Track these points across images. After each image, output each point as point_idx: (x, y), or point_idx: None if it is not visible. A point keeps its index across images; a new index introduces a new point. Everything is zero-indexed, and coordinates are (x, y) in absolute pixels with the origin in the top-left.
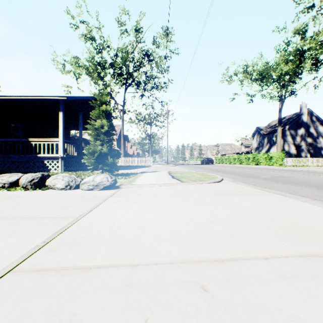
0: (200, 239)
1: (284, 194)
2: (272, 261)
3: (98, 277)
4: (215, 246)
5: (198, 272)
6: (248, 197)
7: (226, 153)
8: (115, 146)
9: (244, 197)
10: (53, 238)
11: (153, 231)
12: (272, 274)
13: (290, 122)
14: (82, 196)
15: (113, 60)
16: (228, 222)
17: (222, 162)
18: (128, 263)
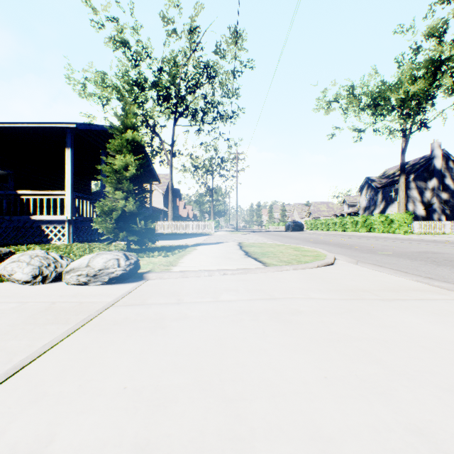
0: None
1: None
2: None
3: None
4: None
5: None
6: (430, 311)
7: (321, 215)
8: (162, 205)
9: (421, 311)
10: None
11: None
12: None
13: (416, 169)
14: (51, 302)
15: (156, 77)
16: None
17: (317, 228)
18: None
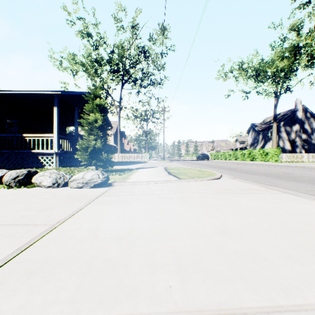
0: (210, 265)
1: (294, 193)
2: None
3: None
4: (235, 279)
5: None
6: (255, 197)
7: (221, 149)
8: (112, 142)
9: (251, 197)
10: (9, 260)
11: (145, 249)
12: None
13: (285, 118)
14: (68, 195)
15: (109, 57)
16: (243, 235)
17: (218, 158)
18: None
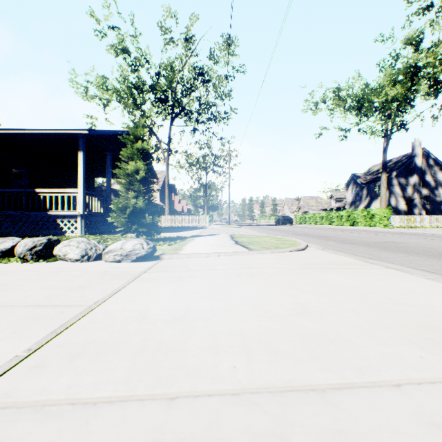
0: (281, 347)
1: (400, 268)
2: (409, 391)
3: (106, 423)
4: (308, 360)
5: (282, 415)
6: (347, 273)
7: (310, 209)
8: (158, 200)
9: (342, 273)
10: (45, 343)
11: (206, 331)
12: (416, 421)
13: (398, 167)
14: (103, 270)
15: (154, 81)
16: (325, 316)
17: (305, 222)
18: (161, 394)
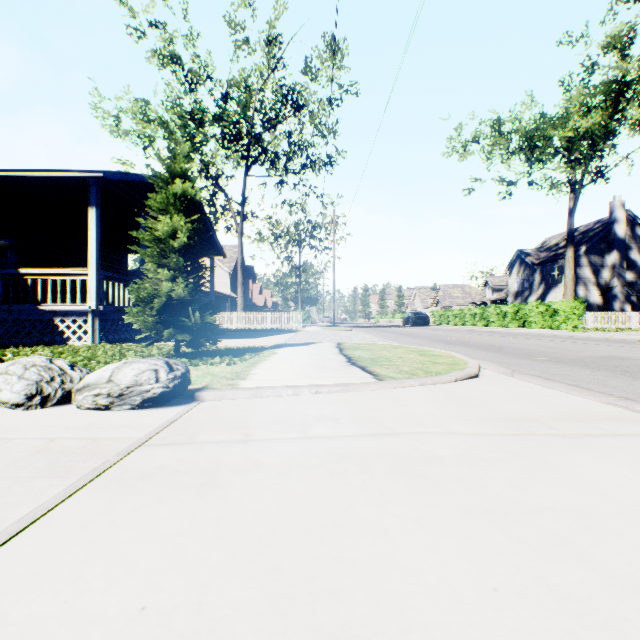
0: None
1: None
2: None
3: None
4: None
5: None
6: None
7: (453, 303)
8: (228, 289)
9: (629, 456)
10: None
11: None
12: None
13: (589, 238)
14: (48, 439)
15: (219, 107)
16: None
17: (448, 322)
18: None
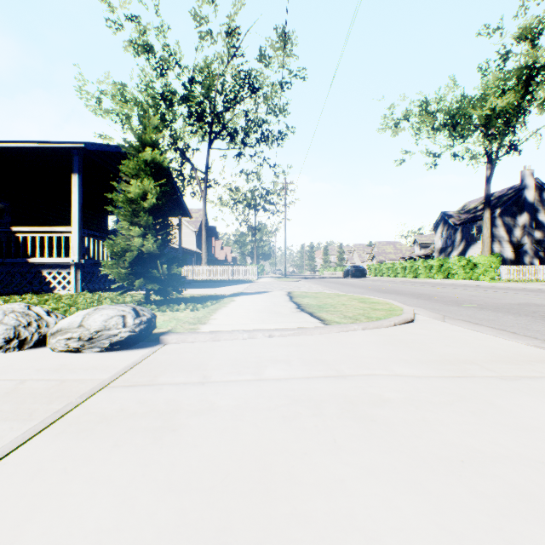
0: None
1: None
2: None
3: None
4: None
5: None
6: None
7: (386, 257)
8: (194, 246)
9: None
10: None
11: None
12: None
13: (503, 202)
14: (19, 380)
15: (186, 89)
16: None
17: (382, 274)
18: None
